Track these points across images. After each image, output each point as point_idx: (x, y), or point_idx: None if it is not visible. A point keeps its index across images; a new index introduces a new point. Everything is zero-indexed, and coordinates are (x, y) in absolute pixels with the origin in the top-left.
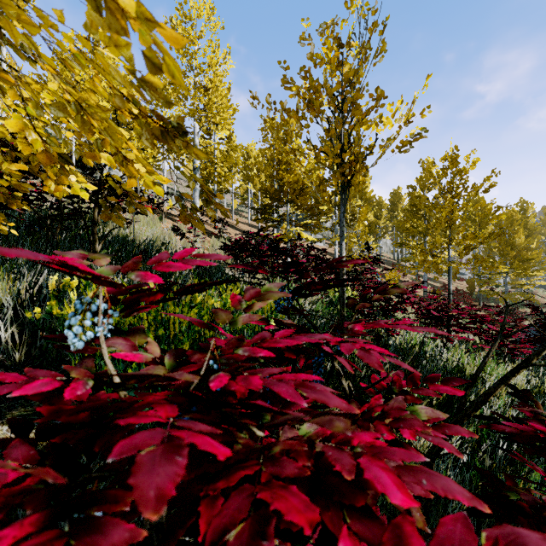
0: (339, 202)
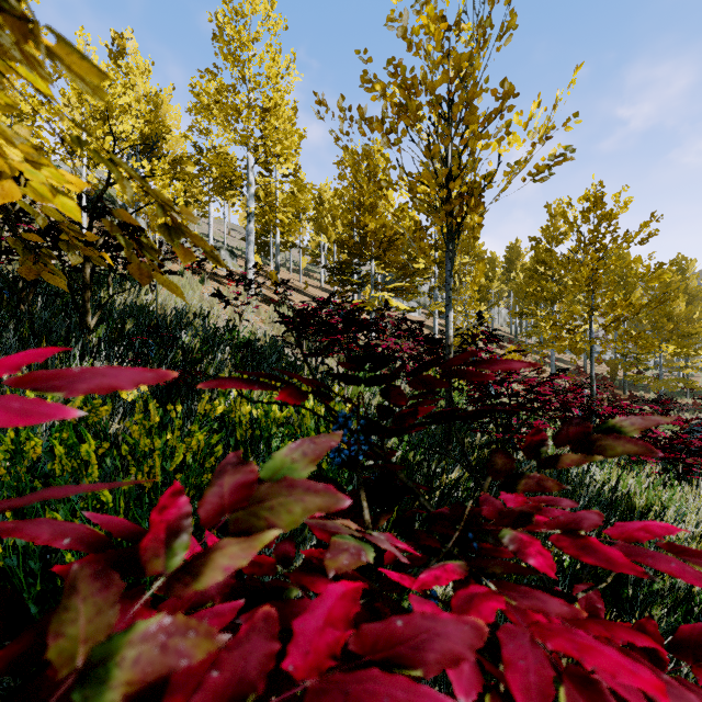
0: (439, 259)
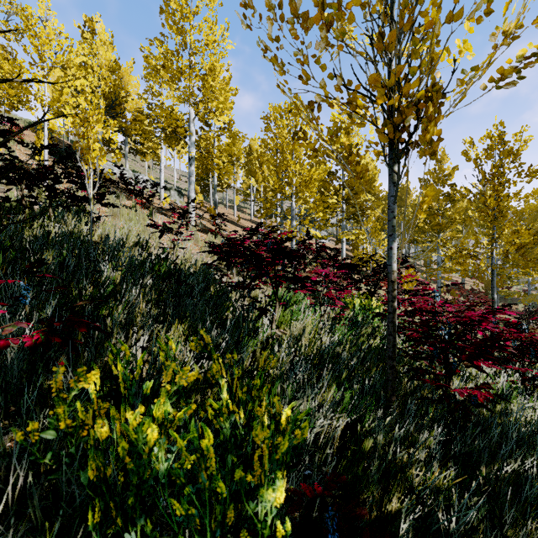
0: (346, 196)
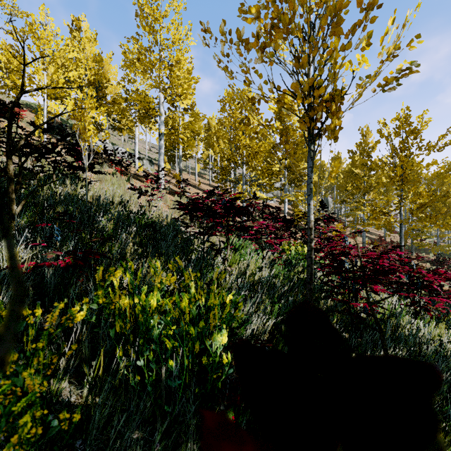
0: (288, 165)
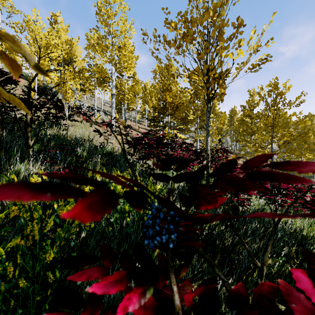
0: (199, 115)
